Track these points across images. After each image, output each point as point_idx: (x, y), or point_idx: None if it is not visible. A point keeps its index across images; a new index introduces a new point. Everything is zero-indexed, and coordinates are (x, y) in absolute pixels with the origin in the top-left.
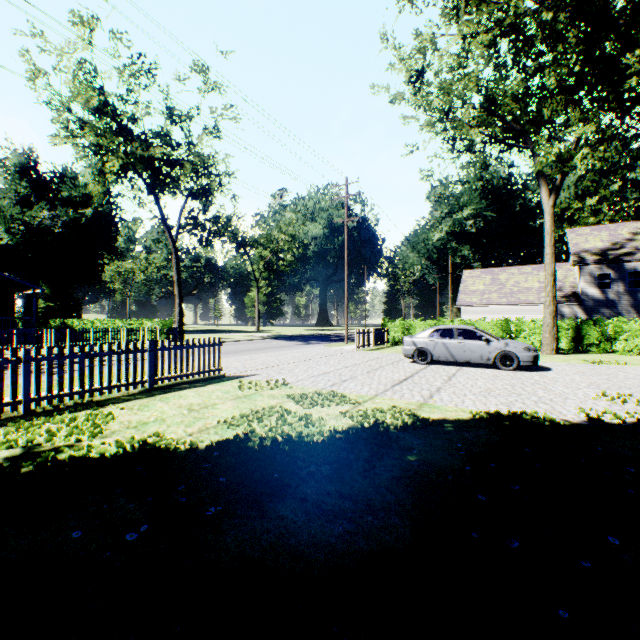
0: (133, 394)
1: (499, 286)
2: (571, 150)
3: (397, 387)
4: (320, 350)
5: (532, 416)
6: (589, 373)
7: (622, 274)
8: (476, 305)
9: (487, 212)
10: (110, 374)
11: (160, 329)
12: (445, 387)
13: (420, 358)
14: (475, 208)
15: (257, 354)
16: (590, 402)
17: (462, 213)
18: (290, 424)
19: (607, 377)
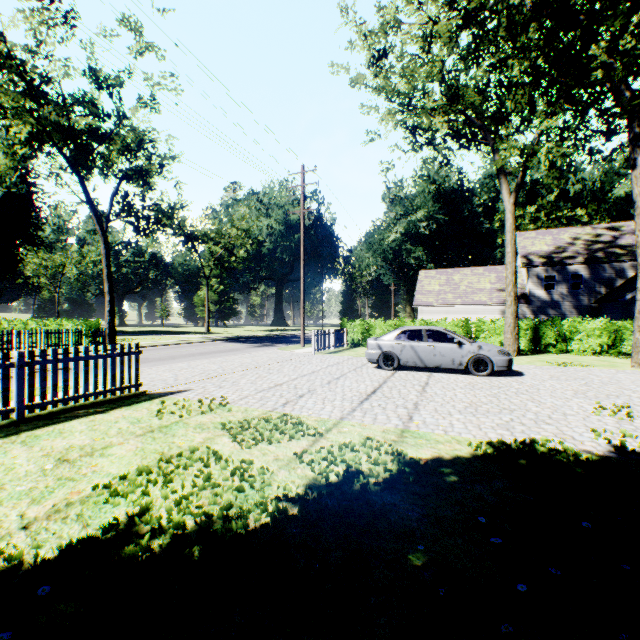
0: None
1: (454, 286)
2: (534, 145)
3: (366, 404)
4: (273, 354)
5: (549, 448)
6: (564, 377)
7: (565, 276)
8: (432, 305)
9: (439, 215)
10: None
11: (83, 331)
12: (423, 402)
13: (386, 363)
14: (428, 211)
15: (198, 360)
16: (594, 419)
17: (416, 215)
18: (215, 486)
19: (585, 382)
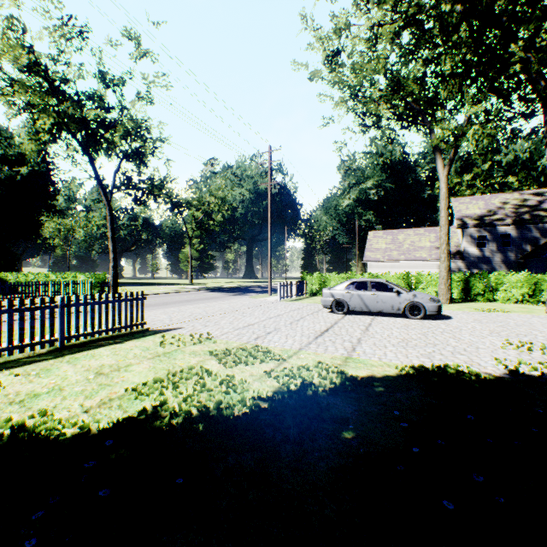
0: (39, 354)
1: (398, 245)
2: (463, 127)
3: (320, 339)
4: (246, 301)
5: (457, 370)
6: (485, 321)
7: (495, 236)
8: (380, 261)
9: (387, 183)
10: (10, 334)
11: (93, 282)
12: (365, 338)
13: (338, 308)
14: (377, 180)
15: (186, 306)
16: (500, 351)
17: (367, 184)
18: (209, 390)
19: (501, 324)
